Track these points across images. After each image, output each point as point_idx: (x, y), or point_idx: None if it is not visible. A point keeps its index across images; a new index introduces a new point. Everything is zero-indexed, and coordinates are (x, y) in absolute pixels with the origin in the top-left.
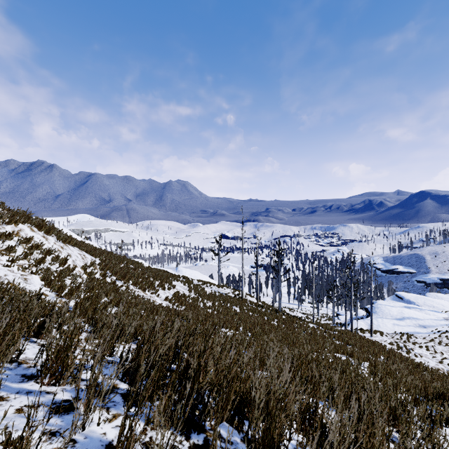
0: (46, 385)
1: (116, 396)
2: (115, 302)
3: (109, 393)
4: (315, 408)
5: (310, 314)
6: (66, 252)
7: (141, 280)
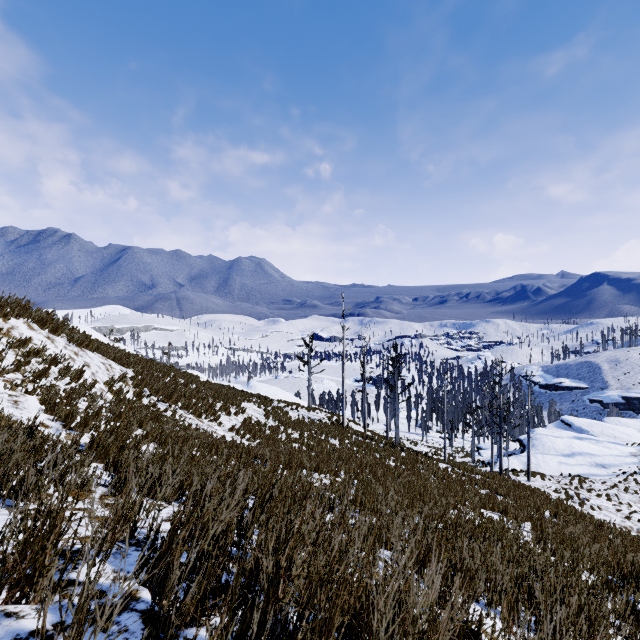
0: (2, 604)
1: (133, 616)
2: (153, 436)
3: (121, 610)
4: (477, 631)
5: (439, 448)
6: (82, 360)
7: (195, 401)
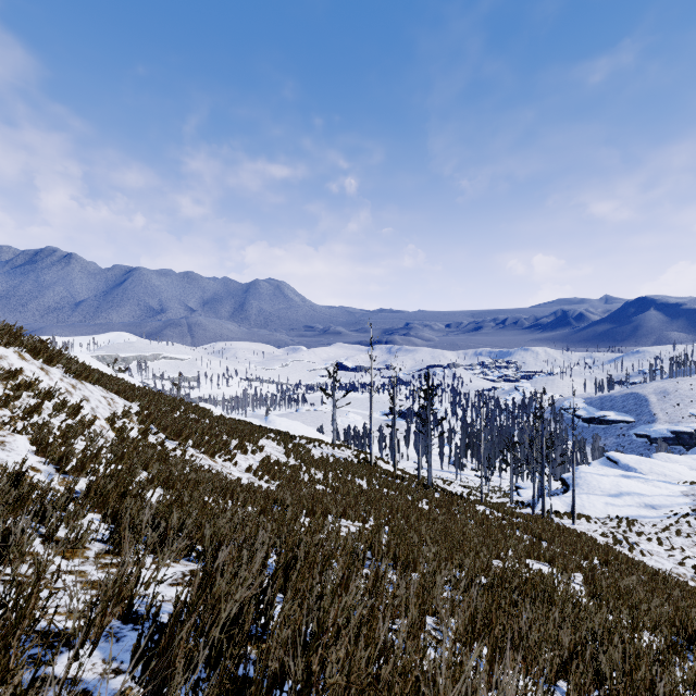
0: None
1: None
2: (160, 480)
3: None
4: None
5: (475, 488)
6: (80, 394)
7: (207, 439)
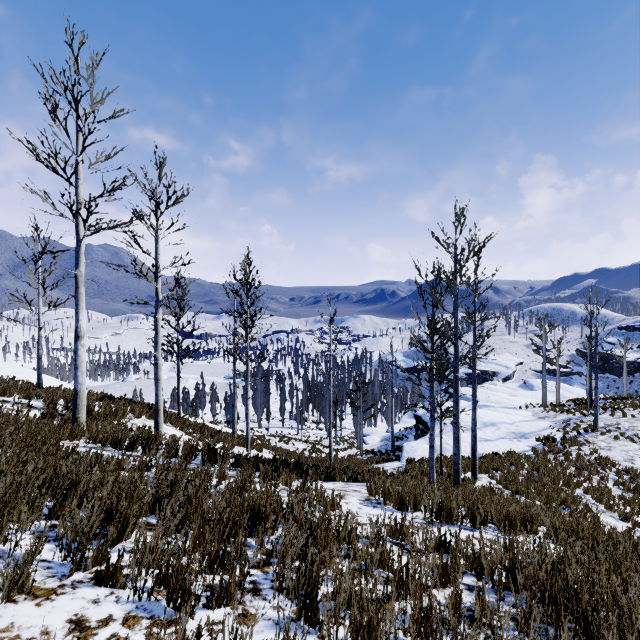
0: None
1: None
2: None
3: None
4: None
5: (317, 441)
6: None
7: None
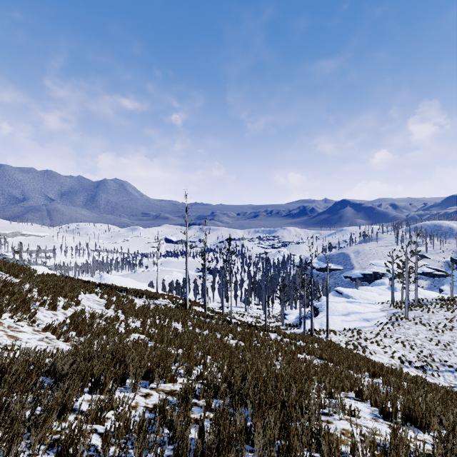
0: None
1: None
2: None
3: None
4: None
5: (257, 316)
6: None
7: None
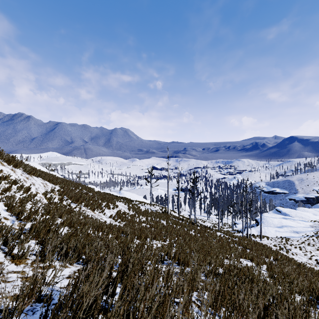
0: None
1: None
2: (67, 223)
3: None
4: None
5: (215, 223)
6: (30, 181)
7: (91, 202)
